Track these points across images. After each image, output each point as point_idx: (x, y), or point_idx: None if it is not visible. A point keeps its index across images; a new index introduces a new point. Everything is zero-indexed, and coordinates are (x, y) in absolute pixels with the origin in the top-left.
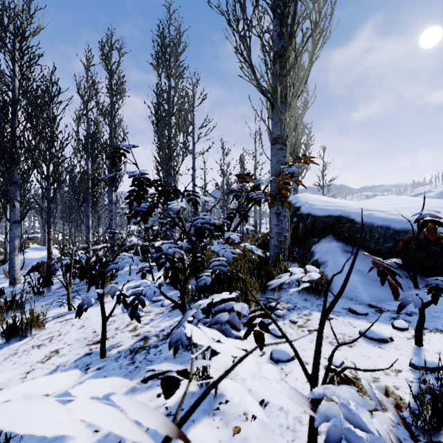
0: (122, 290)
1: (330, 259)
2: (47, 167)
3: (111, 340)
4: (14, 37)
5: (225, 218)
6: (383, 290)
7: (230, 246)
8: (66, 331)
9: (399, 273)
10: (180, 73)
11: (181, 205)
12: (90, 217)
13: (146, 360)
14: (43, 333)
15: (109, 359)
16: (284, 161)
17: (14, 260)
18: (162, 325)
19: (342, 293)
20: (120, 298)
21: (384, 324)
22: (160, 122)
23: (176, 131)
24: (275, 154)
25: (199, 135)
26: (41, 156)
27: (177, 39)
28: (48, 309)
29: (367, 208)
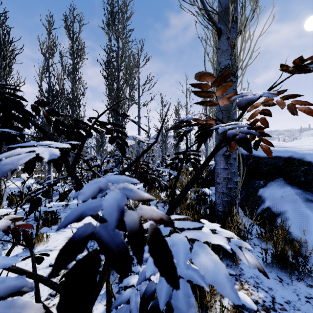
0: None
1: (290, 210)
2: None
3: None
4: None
5: (167, 165)
6: None
7: None
8: None
9: None
10: (126, 35)
11: (40, 151)
12: None
13: None
14: None
15: None
16: None
17: None
18: None
19: None
20: None
21: None
22: None
23: (123, 84)
24: None
25: (143, 89)
26: None
27: (124, 7)
28: None
29: None
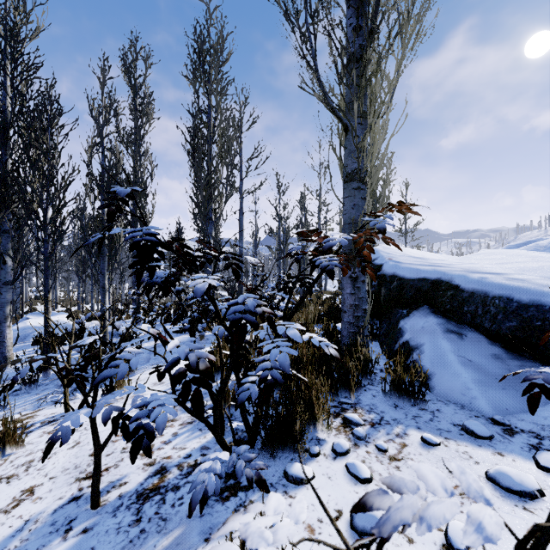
0: (122, 408)
1: (427, 342)
2: (43, 212)
3: (113, 473)
4: (4, 40)
5: (280, 289)
6: (509, 394)
7: (286, 343)
8: (52, 451)
9: (529, 366)
10: (223, 88)
11: (210, 281)
12: (106, 275)
13: (158, 518)
14: (21, 453)
15: (103, 511)
16: (363, 205)
17: (5, 333)
18: (188, 446)
19: (546, 546)
20: (117, 423)
21: (522, 458)
22: (197, 151)
23: (218, 164)
24: (349, 196)
25: (247, 168)
26: (36, 197)
27: (219, 45)
28: (39, 407)
29: (476, 269)
